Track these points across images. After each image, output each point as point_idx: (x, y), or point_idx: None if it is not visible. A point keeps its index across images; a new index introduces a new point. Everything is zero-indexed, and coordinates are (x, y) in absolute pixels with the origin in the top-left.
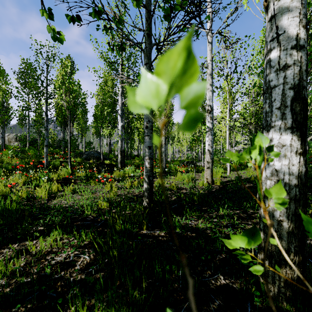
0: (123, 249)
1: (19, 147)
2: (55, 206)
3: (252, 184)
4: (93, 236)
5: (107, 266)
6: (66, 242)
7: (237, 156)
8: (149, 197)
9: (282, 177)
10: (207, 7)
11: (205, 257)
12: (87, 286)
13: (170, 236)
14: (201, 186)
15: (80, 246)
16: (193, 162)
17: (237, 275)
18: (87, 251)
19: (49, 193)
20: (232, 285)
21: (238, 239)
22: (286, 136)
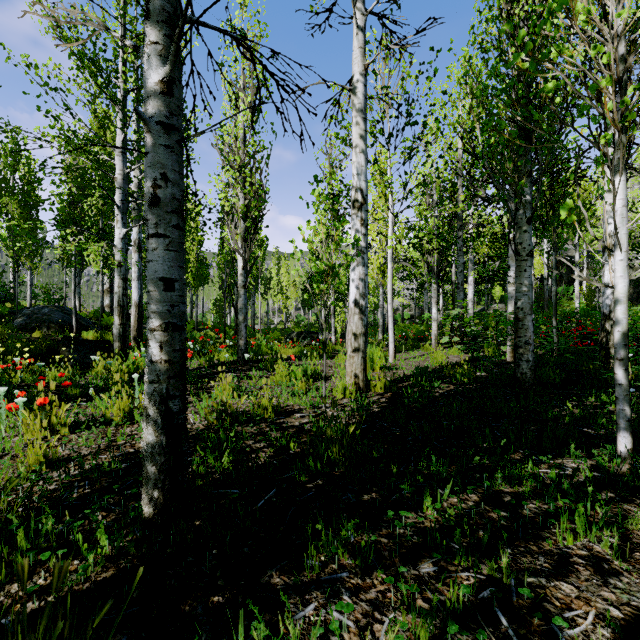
0: None
1: None
2: None
3: (453, 385)
4: None
5: None
6: None
7: None
8: (165, 479)
9: None
10: None
11: None
12: None
13: None
14: (340, 399)
15: None
16: (313, 333)
17: None
18: None
19: None
20: None
21: None
22: None
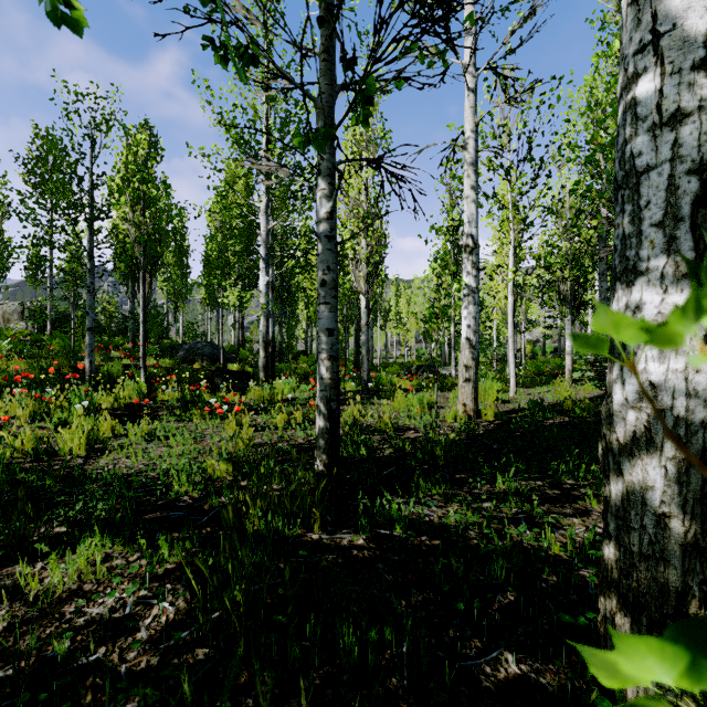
0: (262, 582)
1: (29, 334)
2: (102, 474)
3: (569, 418)
4: (190, 549)
5: (218, 634)
6: (118, 566)
7: (641, 325)
8: (329, 449)
9: (669, 402)
10: (465, 7)
11: (467, 601)
12: (163, 689)
13: (380, 547)
14: (451, 423)
15: (153, 576)
16: (432, 366)
17: (547, 649)
18: (172, 590)
19: (90, 442)
20: (538, 678)
21: (647, 659)
22: (680, 297)
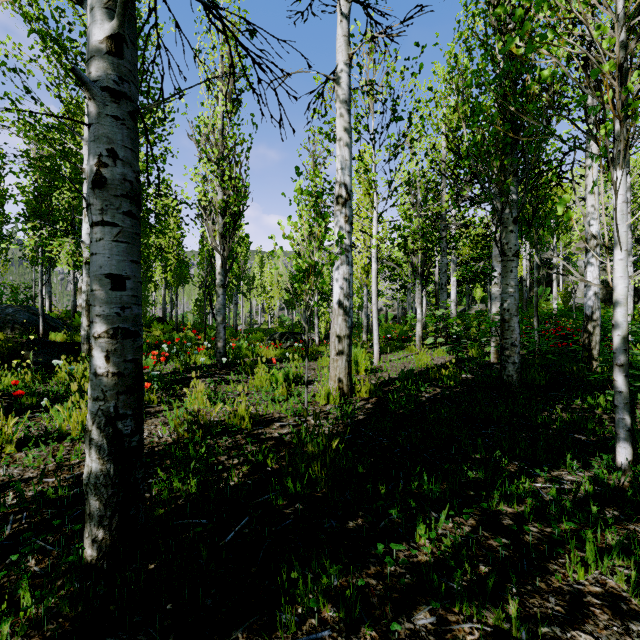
0: None
1: None
2: None
3: (439, 388)
4: None
5: None
6: None
7: None
8: (113, 515)
9: None
10: None
11: None
12: None
13: None
14: (324, 405)
15: None
16: (296, 334)
17: None
18: None
19: None
20: None
21: None
22: None
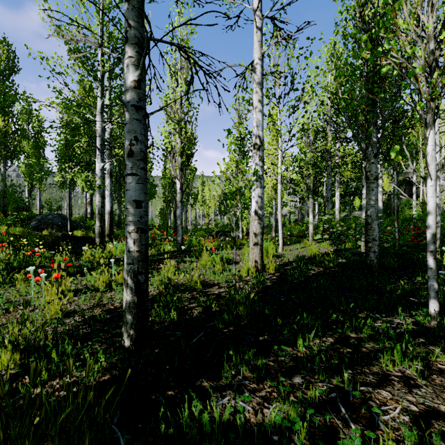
0: None
1: None
2: None
3: (322, 268)
4: None
5: None
6: None
7: None
8: (136, 324)
9: None
10: None
11: None
12: None
13: None
14: (245, 276)
15: None
16: (227, 232)
17: None
18: None
19: None
20: None
21: None
22: None
